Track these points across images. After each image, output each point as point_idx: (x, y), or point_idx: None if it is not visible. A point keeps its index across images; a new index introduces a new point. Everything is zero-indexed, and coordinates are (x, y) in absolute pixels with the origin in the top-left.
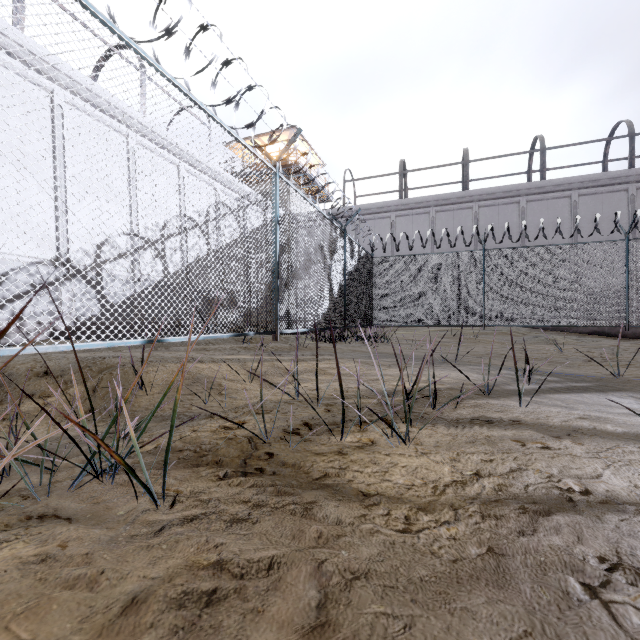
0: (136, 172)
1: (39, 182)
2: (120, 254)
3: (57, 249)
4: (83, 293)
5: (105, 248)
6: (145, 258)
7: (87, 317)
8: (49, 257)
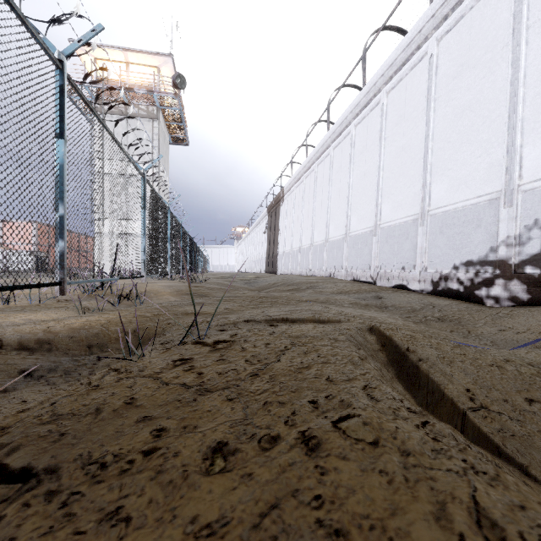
0: None
1: None
2: None
3: None
4: None
5: None
6: None
7: None
8: None
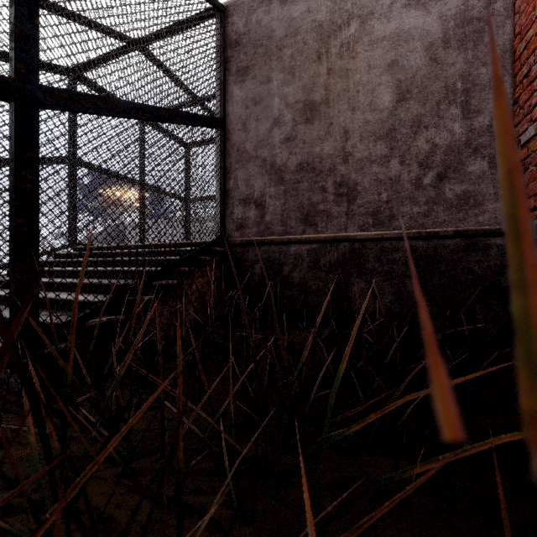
0: None
1: None
2: None
3: None
4: None
5: None
6: None
7: None
8: None
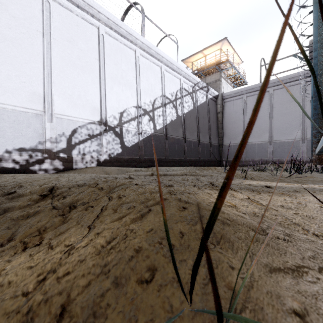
0: (139, 71)
1: (92, 78)
2: (131, 118)
3: (100, 115)
4: (113, 140)
5: (124, 115)
6: (144, 121)
7: (115, 154)
8: (97, 120)
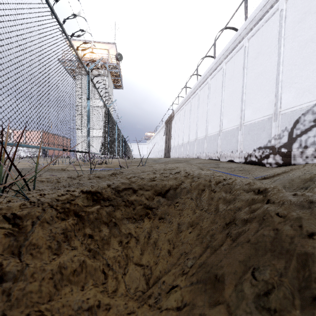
0: None
1: None
2: None
3: None
4: None
5: None
6: None
7: None
8: None
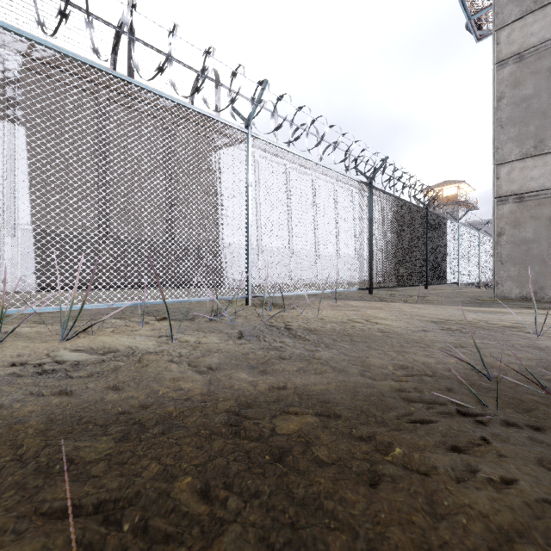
0: None
1: None
2: None
3: None
4: None
5: None
6: None
7: None
8: None
